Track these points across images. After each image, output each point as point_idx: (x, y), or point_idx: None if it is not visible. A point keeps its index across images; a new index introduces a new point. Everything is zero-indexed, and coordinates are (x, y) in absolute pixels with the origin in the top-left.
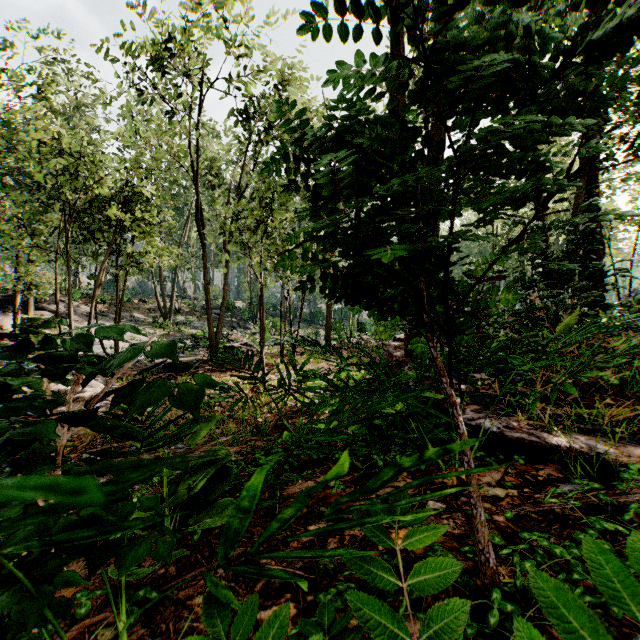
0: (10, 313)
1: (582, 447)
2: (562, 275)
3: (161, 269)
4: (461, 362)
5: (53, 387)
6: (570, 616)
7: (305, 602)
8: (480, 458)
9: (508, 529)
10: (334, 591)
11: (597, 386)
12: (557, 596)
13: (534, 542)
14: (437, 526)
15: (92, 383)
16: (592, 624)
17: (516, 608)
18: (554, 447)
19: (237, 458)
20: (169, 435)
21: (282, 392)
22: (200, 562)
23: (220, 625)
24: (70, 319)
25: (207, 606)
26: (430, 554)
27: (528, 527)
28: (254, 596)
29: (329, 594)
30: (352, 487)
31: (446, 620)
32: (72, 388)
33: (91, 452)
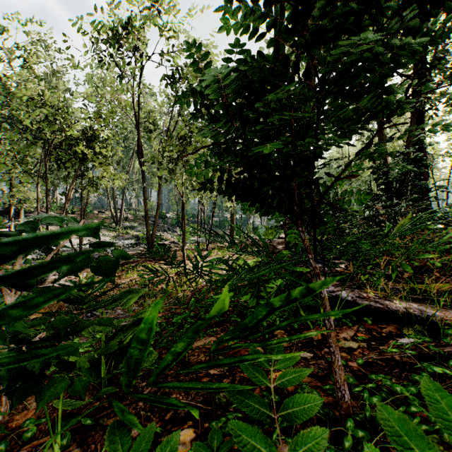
0: (6, 220)
1: (415, 311)
2: (398, 190)
3: (113, 189)
4: (325, 250)
5: None
6: (412, 443)
7: (202, 428)
8: (339, 320)
9: (359, 372)
10: (224, 420)
11: (425, 268)
12: (400, 426)
13: (379, 382)
14: (303, 369)
15: None
16: (431, 450)
17: (366, 434)
18: (394, 311)
19: (161, 321)
20: (102, 300)
21: (197, 275)
22: (126, 397)
23: (120, 449)
24: None
25: (111, 433)
26: (299, 391)
27: (375, 371)
28: (151, 425)
29: (220, 422)
30: (243, 341)
31: (309, 445)
32: (19, 261)
33: (41, 313)
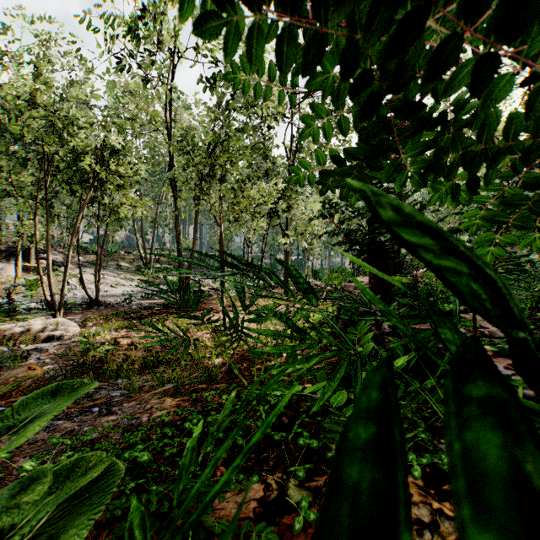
0: (12, 261)
1: None
2: None
3: (142, 224)
4: None
5: (25, 325)
6: None
7: None
8: None
9: None
10: None
11: None
12: None
13: None
14: None
15: (65, 322)
16: None
17: None
18: None
19: (171, 418)
20: None
21: None
22: None
23: None
24: (48, 263)
25: None
26: None
27: None
28: None
29: None
30: None
31: None
32: None
33: None
